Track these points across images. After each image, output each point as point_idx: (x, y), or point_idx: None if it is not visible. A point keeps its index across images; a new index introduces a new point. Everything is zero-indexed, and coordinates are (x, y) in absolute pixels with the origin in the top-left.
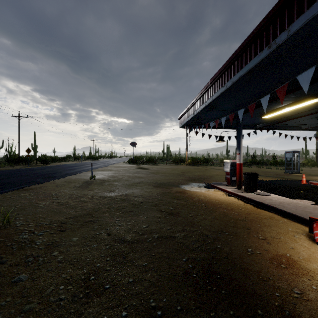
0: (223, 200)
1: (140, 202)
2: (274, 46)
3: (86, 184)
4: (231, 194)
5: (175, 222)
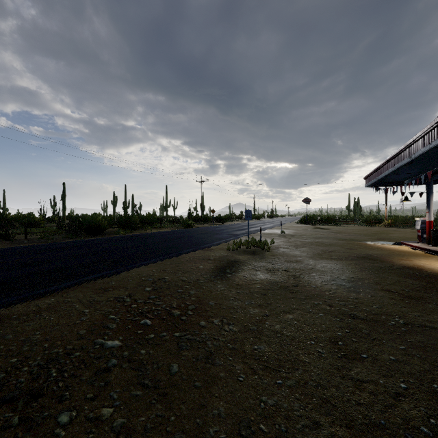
0: (401, 250)
1: (330, 244)
2: (411, 158)
3: (281, 235)
4: (416, 247)
5: (353, 251)
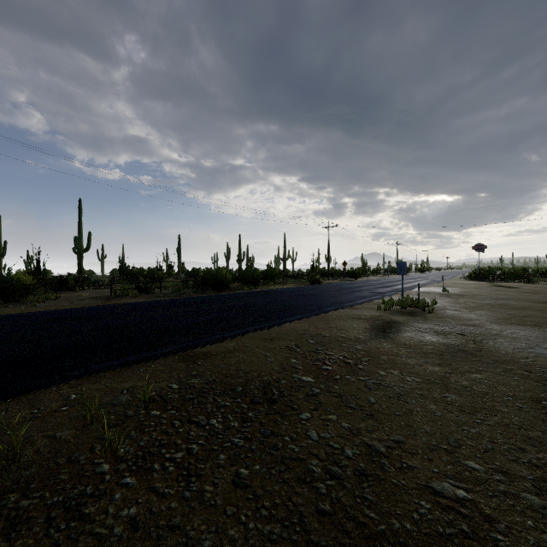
0: None
1: (521, 308)
2: None
3: (444, 295)
4: None
5: None
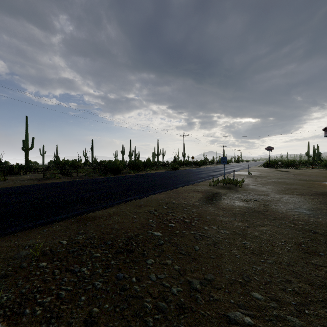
0: None
1: (291, 183)
2: None
3: (249, 176)
4: None
5: (313, 189)
